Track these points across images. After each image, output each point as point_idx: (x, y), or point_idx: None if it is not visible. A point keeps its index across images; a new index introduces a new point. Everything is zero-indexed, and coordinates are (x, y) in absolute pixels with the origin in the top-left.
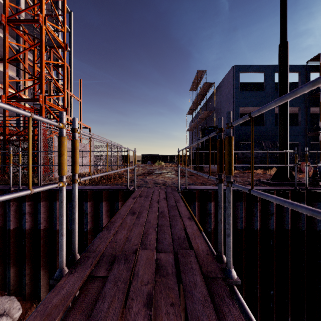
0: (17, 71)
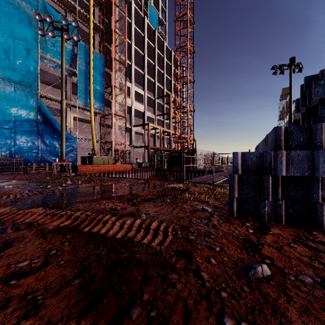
0: (163, 116)
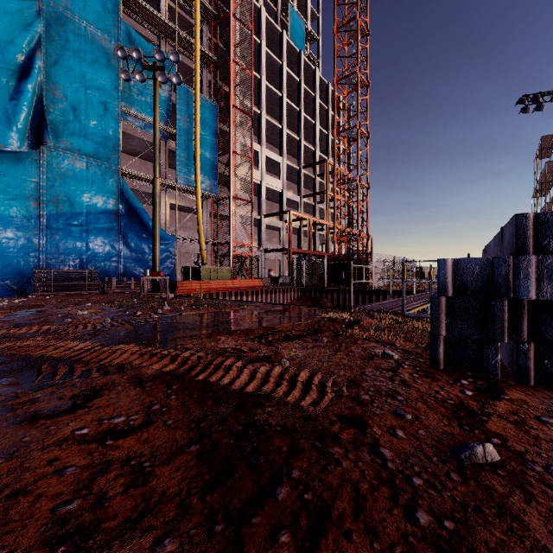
0: (313, 197)
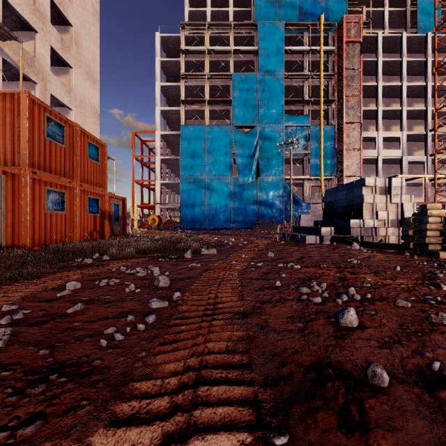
0: None
